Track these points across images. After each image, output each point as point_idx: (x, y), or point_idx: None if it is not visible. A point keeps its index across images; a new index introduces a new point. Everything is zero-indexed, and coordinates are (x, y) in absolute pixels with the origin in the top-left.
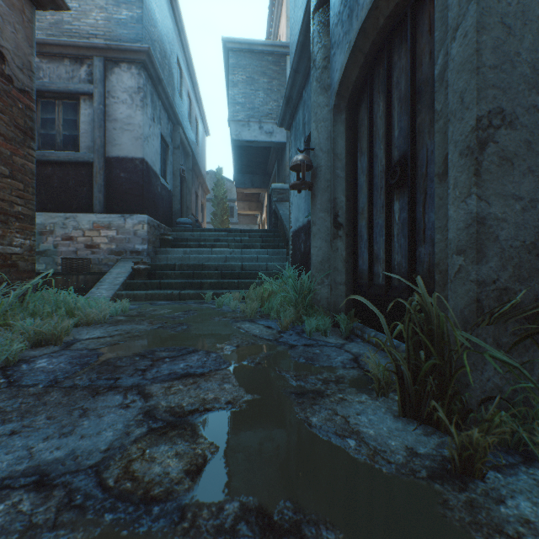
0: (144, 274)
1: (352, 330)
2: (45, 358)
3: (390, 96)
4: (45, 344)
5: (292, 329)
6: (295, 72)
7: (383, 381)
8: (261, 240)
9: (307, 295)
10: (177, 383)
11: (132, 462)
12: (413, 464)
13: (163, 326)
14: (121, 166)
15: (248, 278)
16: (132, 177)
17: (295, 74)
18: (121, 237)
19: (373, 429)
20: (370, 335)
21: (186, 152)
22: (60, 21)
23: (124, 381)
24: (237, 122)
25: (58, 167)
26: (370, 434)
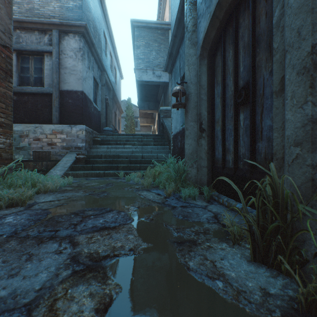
0: (83, 161)
1: (211, 196)
2: (13, 215)
3: (237, 45)
4: (16, 206)
5: (173, 196)
6: (174, 36)
7: (238, 234)
8: (154, 140)
9: (183, 174)
10: (96, 234)
11: (56, 301)
12: (268, 304)
13: (92, 193)
14: (69, 95)
15: (146, 163)
16: (76, 102)
17: (174, 38)
18: (69, 139)
19: (234, 272)
20: (223, 200)
21: (109, 88)
22: (32, 8)
23: (61, 233)
24: (139, 70)
25: (31, 96)
26: (233, 276)
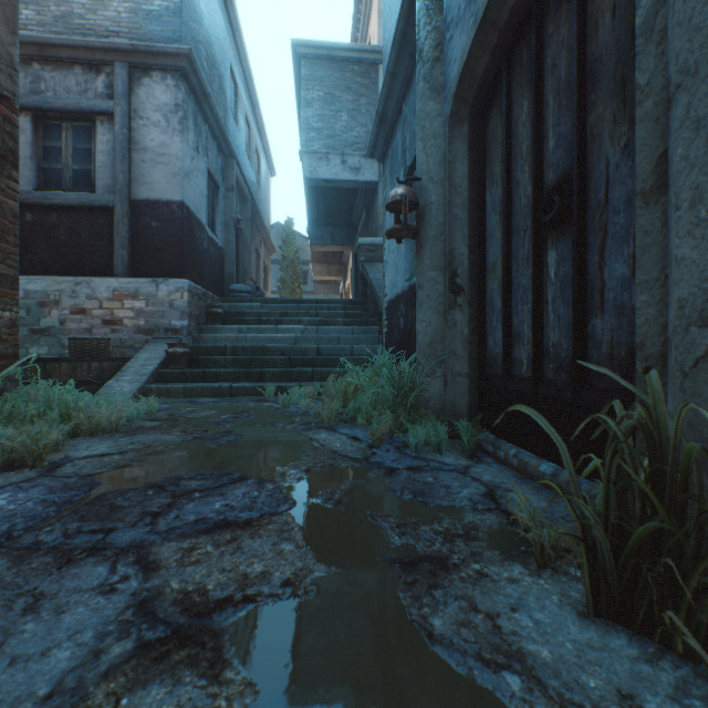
0: (182, 361)
1: (478, 444)
2: (9, 491)
3: (540, 88)
4: (20, 466)
5: (389, 442)
6: (391, 76)
7: (550, 544)
8: (344, 314)
9: (411, 391)
10: (204, 541)
11: None
12: None
13: (201, 436)
14: (153, 212)
15: (327, 366)
16: (168, 227)
17: (391, 80)
18: (152, 310)
19: (547, 647)
20: (508, 453)
21: (243, 195)
22: (68, 14)
23: (118, 537)
24: (312, 154)
25: (66, 213)
26: (545, 658)
